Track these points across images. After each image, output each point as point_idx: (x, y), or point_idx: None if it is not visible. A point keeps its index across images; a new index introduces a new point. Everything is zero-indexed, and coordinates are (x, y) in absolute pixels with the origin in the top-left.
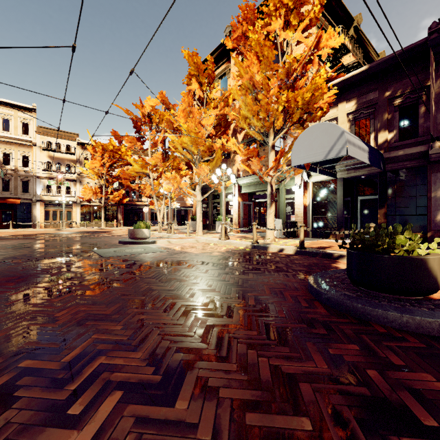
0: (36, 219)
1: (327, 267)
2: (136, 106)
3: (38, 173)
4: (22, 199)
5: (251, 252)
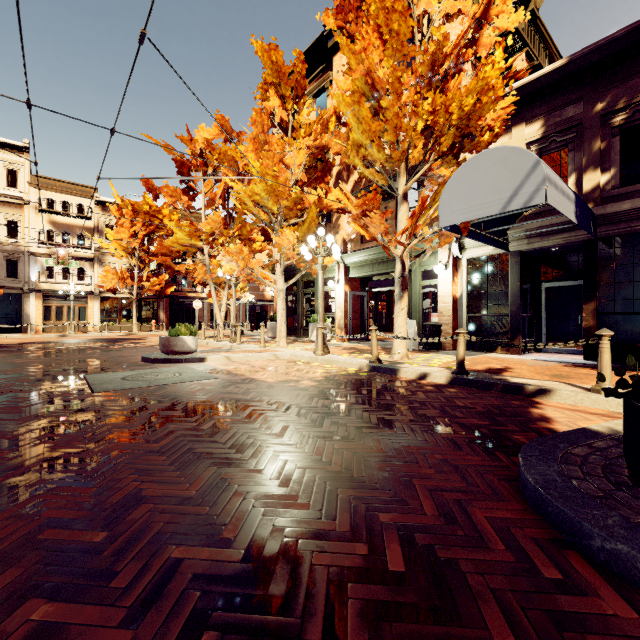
0: (30, 319)
1: (527, 418)
2: (182, 139)
3: (32, 248)
4: (7, 287)
5: (369, 380)
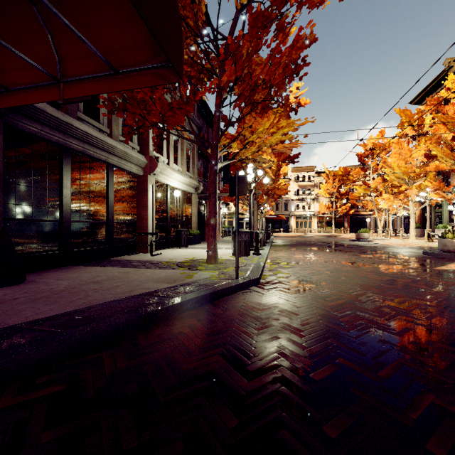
0: (291, 227)
1: None
2: (360, 145)
3: (292, 197)
4: (284, 214)
5: (434, 247)
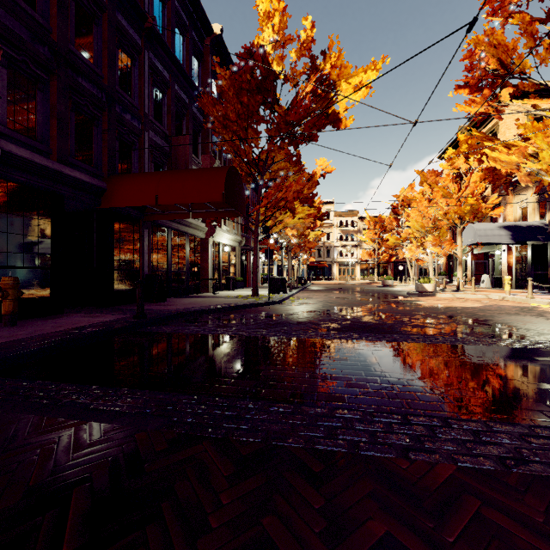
0: (334, 275)
1: None
2: (394, 196)
3: (335, 244)
4: (327, 261)
5: None
